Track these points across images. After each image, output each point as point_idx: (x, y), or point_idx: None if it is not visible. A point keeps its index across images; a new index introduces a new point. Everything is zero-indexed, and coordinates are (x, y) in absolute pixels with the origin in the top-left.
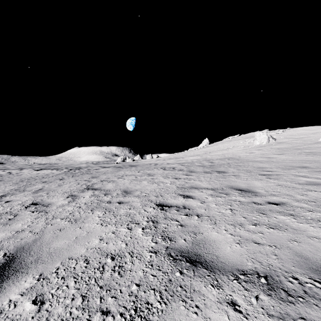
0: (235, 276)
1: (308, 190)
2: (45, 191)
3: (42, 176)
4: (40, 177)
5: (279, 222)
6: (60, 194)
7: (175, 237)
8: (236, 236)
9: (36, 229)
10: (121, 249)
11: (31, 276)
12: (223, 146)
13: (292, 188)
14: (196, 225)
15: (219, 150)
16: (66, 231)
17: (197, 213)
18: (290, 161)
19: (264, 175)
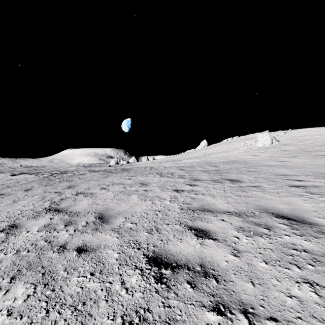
0: None
1: None
2: None
3: (9, 184)
4: (4, 186)
5: None
6: None
7: None
8: None
9: None
10: None
11: None
12: (223, 148)
13: None
14: None
15: (219, 152)
16: None
17: (241, 302)
18: (313, 165)
19: (298, 187)
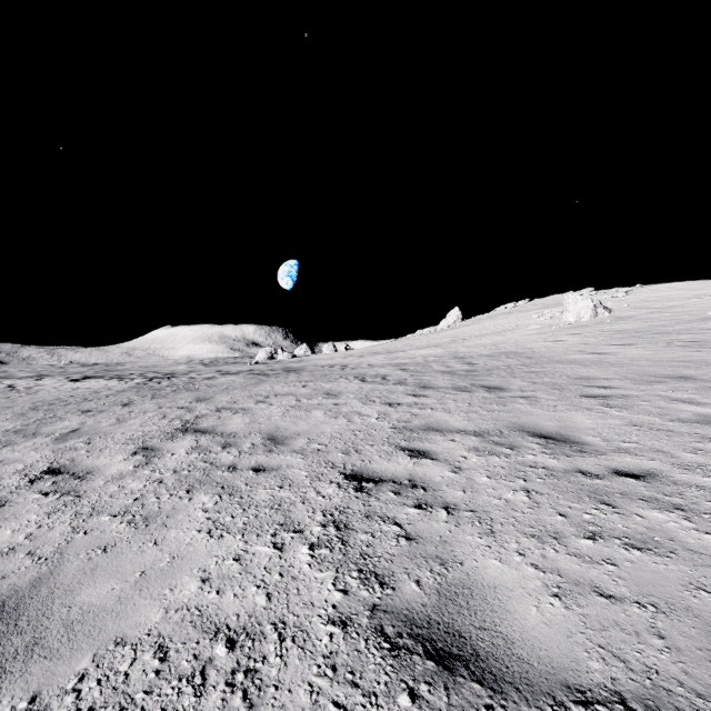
0: (563, 710)
1: (705, 439)
2: (84, 437)
3: (85, 395)
4: (78, 399)
5: (651, 531)
6: (119, 446)
7: (393, 574)
8: (549, 574)
9: (46, 548)
10: (255, 612)
11: (8, 704)
12: (495, 326)
13: (667, 434)
14: (446, 537)
15: (486, 334)
16: (121, 553)
17: (445, 502)
18: (650, 362)
19: (595, 397)
